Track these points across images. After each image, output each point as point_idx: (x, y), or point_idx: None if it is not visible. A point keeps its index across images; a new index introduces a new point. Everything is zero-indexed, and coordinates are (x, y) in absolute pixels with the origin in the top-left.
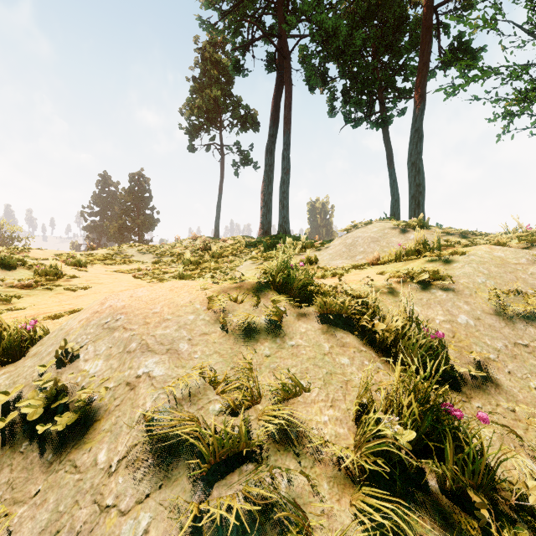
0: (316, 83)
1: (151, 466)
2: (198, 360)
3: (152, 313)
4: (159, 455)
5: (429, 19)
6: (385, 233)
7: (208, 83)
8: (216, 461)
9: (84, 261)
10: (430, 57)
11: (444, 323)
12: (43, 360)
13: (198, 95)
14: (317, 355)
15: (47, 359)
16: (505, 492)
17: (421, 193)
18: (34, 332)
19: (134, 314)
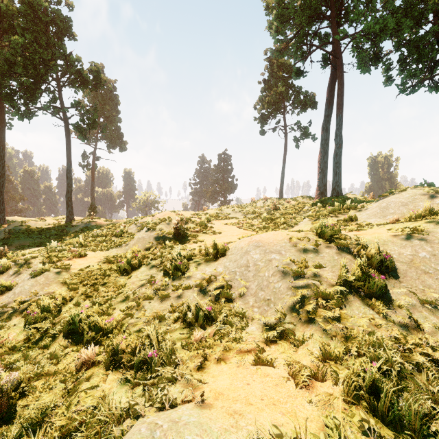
0: (367, 70)
1: (279, 276)
2: (288, 256)
3: (270, 242)
4: (281, 274)
5: None
6: (415, 198)
7: (274, 82)
8: (296, 275)
9: (210, 218)
10: None
11: (408, 255)
12: (237, 255)
13: (267, 93)
14: (331, 260)
15: (239, 254)
16: (392, 302)
17: None
18: (225, 248)
19: (264, 242)
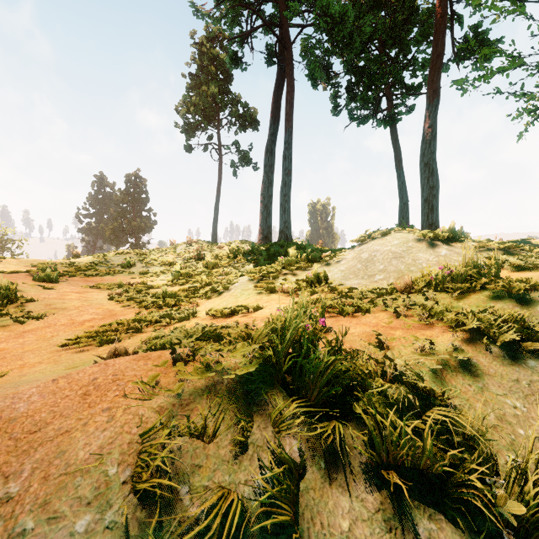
0: (321, 76)
1: None
2: None
3: None
4: None
5: (443, 7)
6: (409, 246)
7: (205, 79)
8: None
9: (55, 276)
10: (444, 48)
11: None
12: None
13: (194, 91)
14: None
15: None
16: None
17: (435, 197)
18: None
19: None
